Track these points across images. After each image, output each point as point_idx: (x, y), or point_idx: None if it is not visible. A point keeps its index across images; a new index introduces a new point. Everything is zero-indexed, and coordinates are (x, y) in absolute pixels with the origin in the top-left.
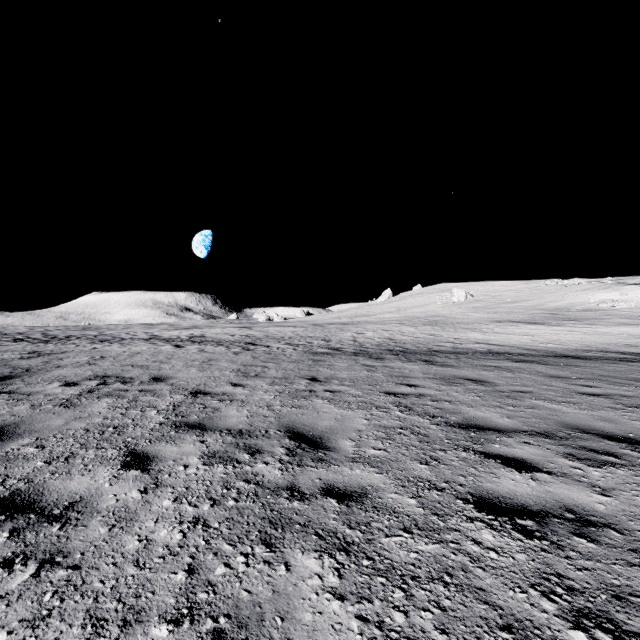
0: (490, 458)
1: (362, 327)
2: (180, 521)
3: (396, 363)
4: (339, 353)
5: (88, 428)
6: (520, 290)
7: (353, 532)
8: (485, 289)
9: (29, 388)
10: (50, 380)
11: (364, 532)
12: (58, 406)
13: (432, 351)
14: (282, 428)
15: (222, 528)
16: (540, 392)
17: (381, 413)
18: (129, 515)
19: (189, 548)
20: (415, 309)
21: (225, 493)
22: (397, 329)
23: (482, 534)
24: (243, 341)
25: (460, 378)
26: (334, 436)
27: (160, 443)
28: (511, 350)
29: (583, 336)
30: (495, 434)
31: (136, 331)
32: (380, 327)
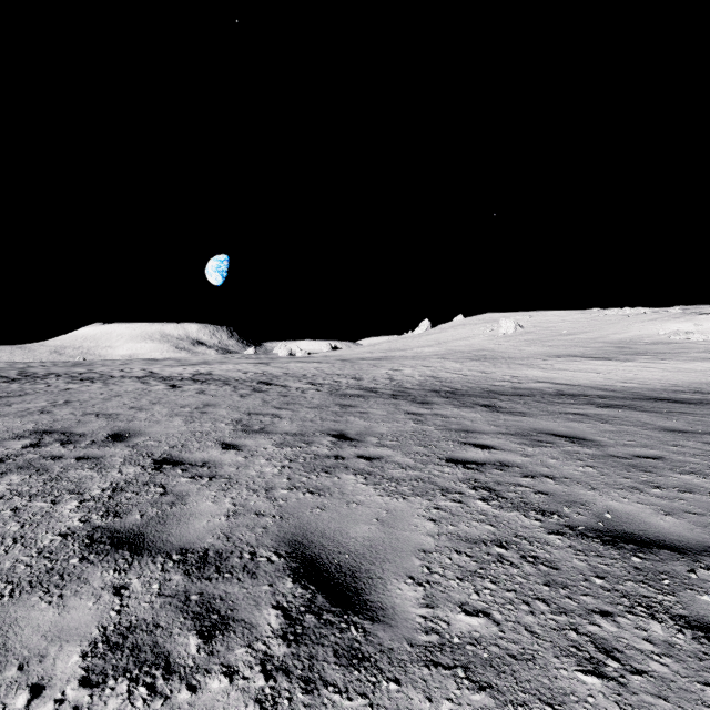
0: None
1: (398, 363)
2: None
3: (449, 409)
4: (374, 395)
5: None
6: (576, 321)
7: None
8: (536, 320)
9: None
10: None
11: None
12: None
13: (489, 392)
14: (283, 546)
15: None
16: (675, 458)
17: (453, 504)
18: None
19: None
20: (457, 342)
21: None
22: (440, 365)
23: None
24: (256, 380)
25: (545, 433)
26: (379, 569)
27: (30, 596)
28: (586, 391)
29: (663, 373)
30: (677, 559)
31: (133, 367)
32: (419, 363)
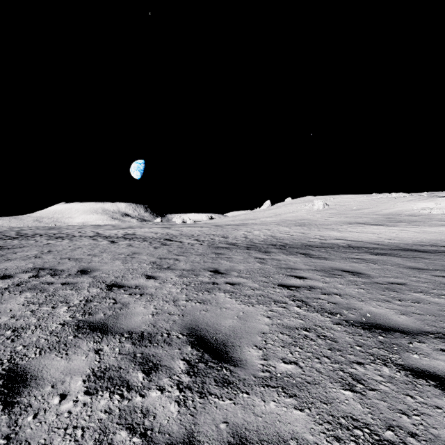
0: (419, 377)
1: (250, 227)
2: None
3: (281, 256)
4: (235, 247)
5: None
6: (362, 201)
7: None
8: (337, 200)
9: None
10: None
11: None
12: None
13: (306, 246)
14: (185, 330)
15: None
16: (413, 284)
17: (280, 309)
18: None
19: None
20: (287, 214)
21: None
22: (276, 229)
23: None
24: (163, 238)
25: (338, 270)
26: (238, 341)
27: (50, 354)
28: (365, 245)
29: (414, 234)
30: (403, 337)
31: (86, 230)
32: (263, 227)
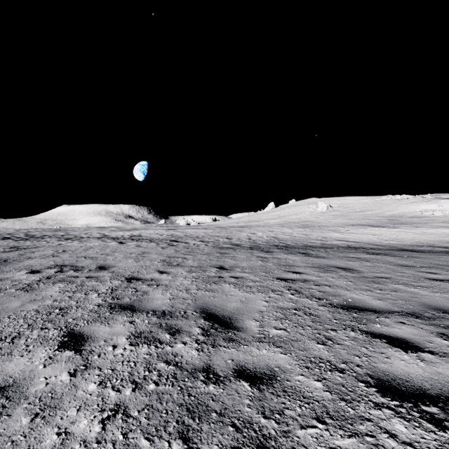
0: (376, 338)
1: (254, 229)
2: (101, 409)
3: (282, 255)
4: (239, 248)
5: (38, 309)
6: (365, 203)
7: (268, 422)
8: (340, 202)
9: (1, 275)
10: (20, 268)
11: (279, 422)
12: (19, 290)
13: (307, 246)
14: (198, 309)
15: (141, 417)
16: (397, 278)
17: (277, 296)
18: (54, 402)
19: (106, 444)
20: (291, 216)
21: (147, 375)
22: (279, 230)
23: (394, 424)
24: (169, 239)
25: (332, 267)
26: (241, 317)
27: (95, 323)
28: (364, 245)
29: (414, 235)
30: (373, 314)
31: (92, 232)
32: (267, 229)
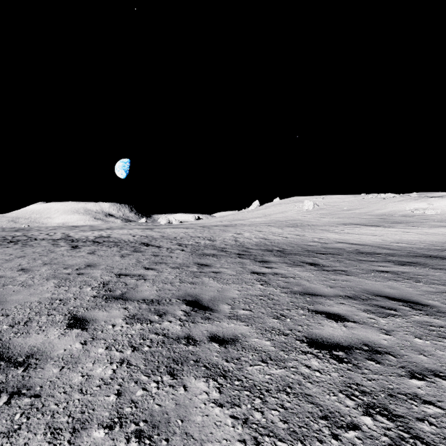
0: None
1: (240, 228)
2: None
3: (285, 268)
4: (224, 254)
5: None
6: (351, 201)
7: None
8: (326, 201)
9: None
10: None
11: None
12: None
13: (308, 251)
14: None
15: None
16: None
17: None
18: None
19: None
20: (277, 215)
21: None
22: (268, 230)
23: None
24: (140, 241)
25: (379, 296)
26: None
27: None
28: (376, 250)
29: (419, 236)
30: None
31: (57, 232)
32: (254, 228)
